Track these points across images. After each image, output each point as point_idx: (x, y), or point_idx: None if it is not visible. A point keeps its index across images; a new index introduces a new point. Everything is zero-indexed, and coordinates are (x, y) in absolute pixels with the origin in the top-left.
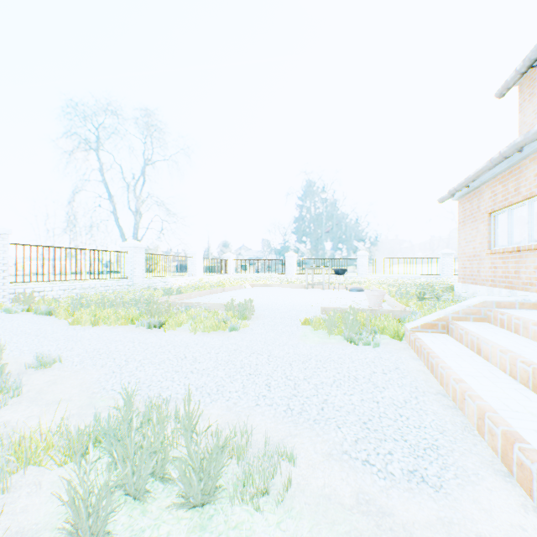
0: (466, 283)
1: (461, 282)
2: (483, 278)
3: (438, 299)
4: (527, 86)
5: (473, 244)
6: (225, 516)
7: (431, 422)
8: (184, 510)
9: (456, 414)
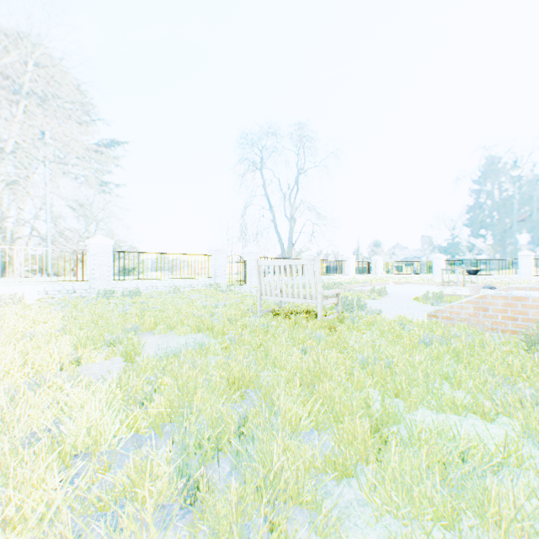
0: None
1: None
2: None
3: None
4: None
5: None
6: None
7: None
8: None
9: None
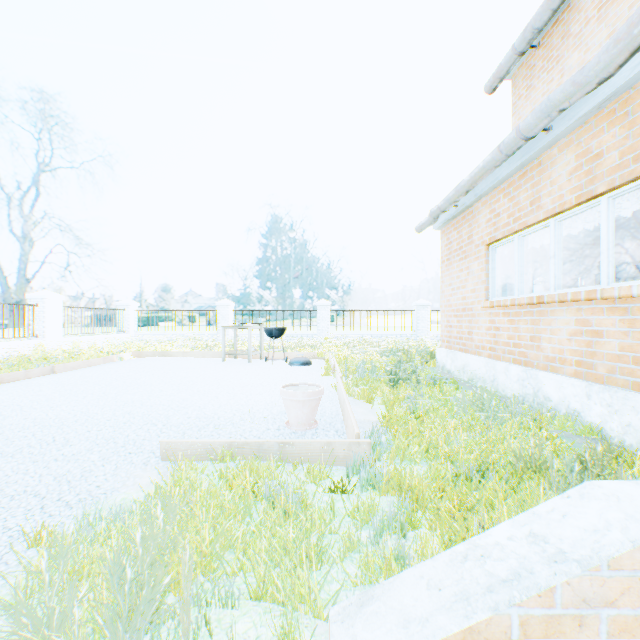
0: (453, 349)
1: (445, 347)
2: (478, 345)
3: (419, 382)
4: (524, 77)
5: (463, 292)
6: None
7: None
8: None
9: None
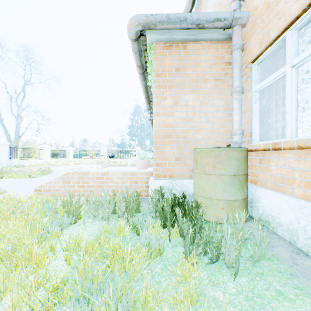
0: None
1: None
2: None
3: None
4: None
5: None
6: None
7: None
8: None
9: None
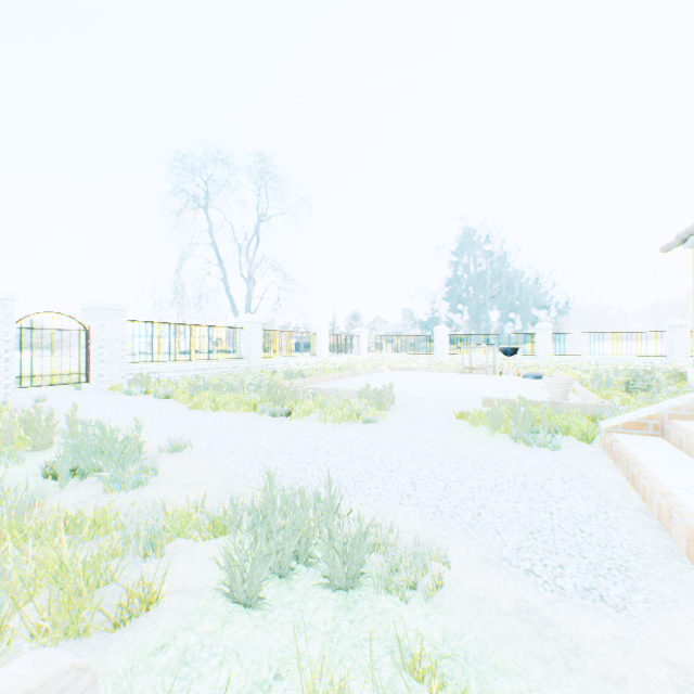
0: None
1: None
2: None
3: (657, 390)
4: None
5: None
6: (370, 602)
7: (623, 542)
8: (328, 592)
9: (661, 535)
